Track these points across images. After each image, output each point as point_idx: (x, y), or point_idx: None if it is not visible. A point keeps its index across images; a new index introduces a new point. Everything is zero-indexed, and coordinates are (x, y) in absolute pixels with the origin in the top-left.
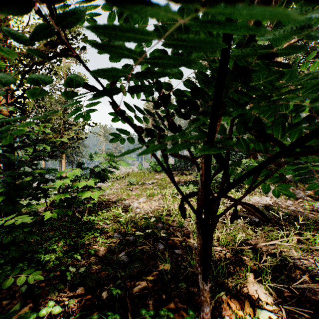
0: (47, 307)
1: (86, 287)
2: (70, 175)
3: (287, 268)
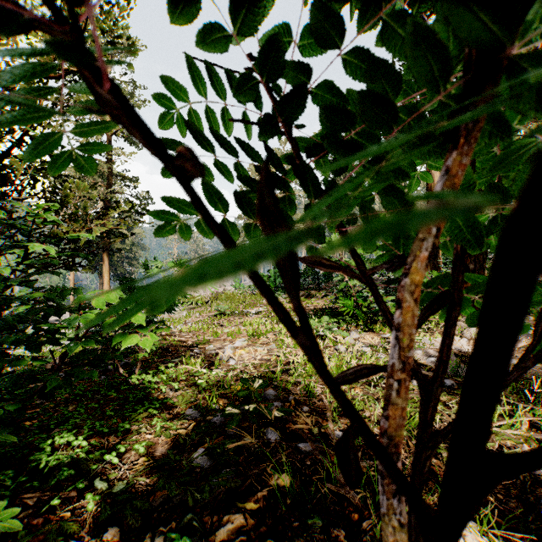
0: None
1: (124, 526)
2: (98, 301)
3: (517, 482)
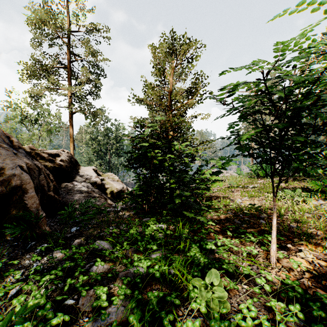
0: (210, 222)
1: (220, 226)
2: (206, 172)
3: None
